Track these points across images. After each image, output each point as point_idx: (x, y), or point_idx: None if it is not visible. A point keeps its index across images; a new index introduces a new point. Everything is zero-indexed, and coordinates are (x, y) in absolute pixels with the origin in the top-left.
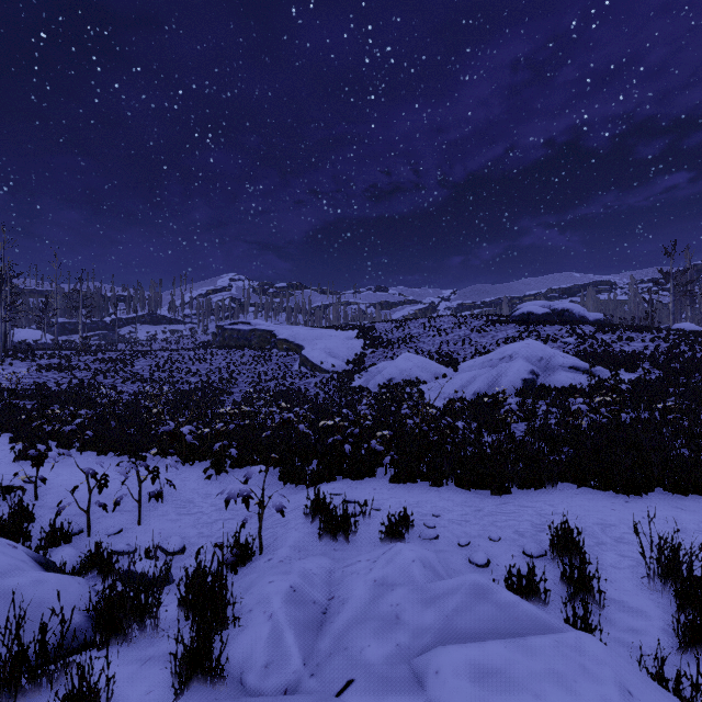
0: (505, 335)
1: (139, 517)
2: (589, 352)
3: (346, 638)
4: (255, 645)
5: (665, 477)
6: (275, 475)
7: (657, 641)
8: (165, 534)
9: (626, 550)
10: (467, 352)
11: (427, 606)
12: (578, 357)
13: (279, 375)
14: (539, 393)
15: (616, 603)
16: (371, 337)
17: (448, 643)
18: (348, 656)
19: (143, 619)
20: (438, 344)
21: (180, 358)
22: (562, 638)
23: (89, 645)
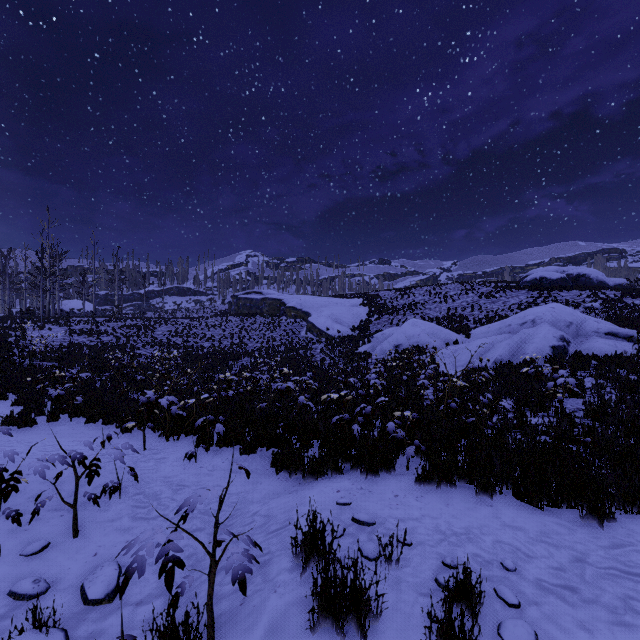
0: (517, 300)
1: (74, 526)
2: (622, 317)
3: None
4: None
5: None
6: (268, 459)
7: None
8: (101, 557)
9: None
10: (478, 318)
11: None
12: (610, 322)
13: (286, 341)
14: (576, 362)
15: None
16: (376, 304)
17: None
18: None
19: None
20: (445, 311)
21: (198, 324)
22: None
23: None
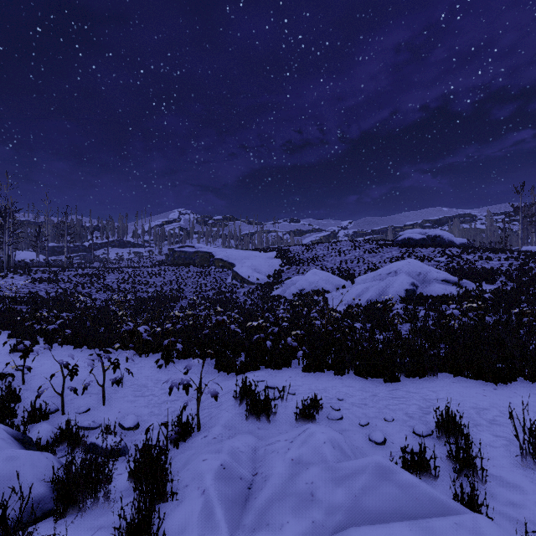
0: (390, 255)
1: (103, 398)
2: (457, 269)
3: (267, 514)
4: (189, 518)
5: (525, 369)
6: (212, 365)
7: (535, 514)
8: (123, 413)
9: (499, 430)
10: (361, 269)
11: (337, 484)
12: (448, 272)
13: (216, 286)
14: (418, 300)
15: (496, 479)
16: (286, 257)
17: (357, 521)
18: (269, 532)
19: (96, 492)
20: (338, 263)
21: (141, 273)
22: (460, 521)
23: (51, 513)
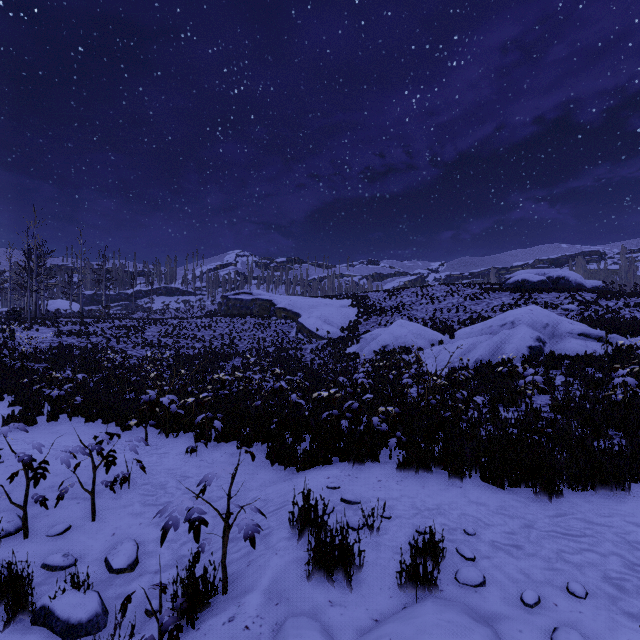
0: (500, 302)
1: (92, 511)
2: (596, 319)
3: None
4: None
5: None
6: (263, 452)
7: None
8: (118, 536)
9: None
10: (462, 319)
11: None
12: (584, 323)
13: (277, 341)
14: (550, 361)
15: None
16: (364, 305)
17: None
18: None
19: None
20: (431, 312)
21: (188, 325)
22: None
23: None
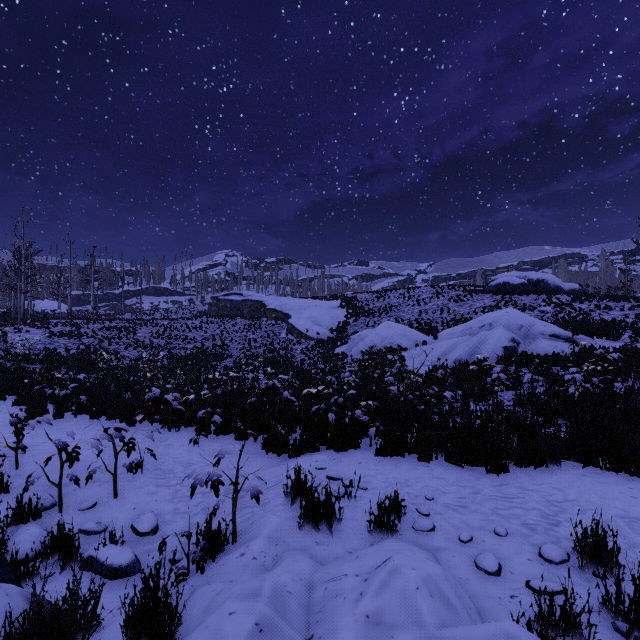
0: (482, 304)
1: (115, 490)
2: (568, 320)
3: None
4: None
5: None
6: (259, 443)
7: None
8: (139, 510)
9: None
10: (446, 321)
11: None
12: (557, 325)
13: (267, 342)
14: (521, 360)
15: None
16: (353, 306)
17: None
18: None
19: None
20: (417, 313)
21: (178, 326)
22: None
23: None
